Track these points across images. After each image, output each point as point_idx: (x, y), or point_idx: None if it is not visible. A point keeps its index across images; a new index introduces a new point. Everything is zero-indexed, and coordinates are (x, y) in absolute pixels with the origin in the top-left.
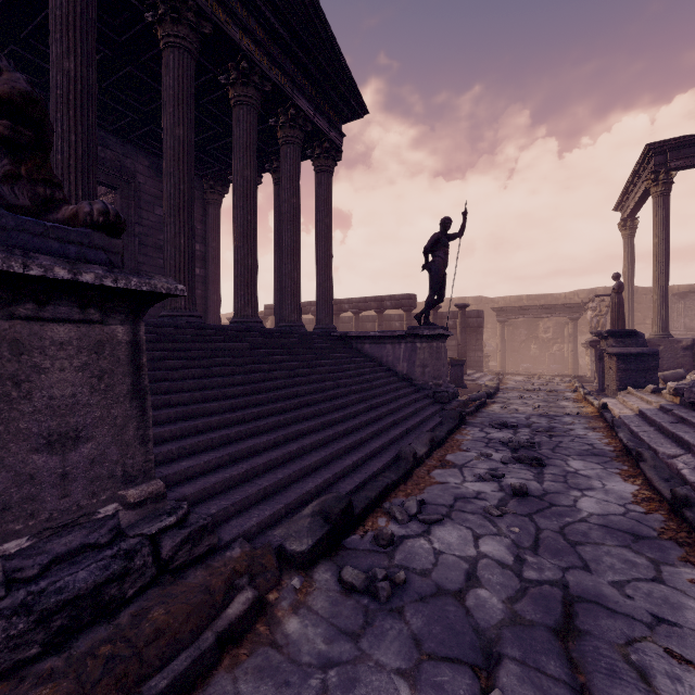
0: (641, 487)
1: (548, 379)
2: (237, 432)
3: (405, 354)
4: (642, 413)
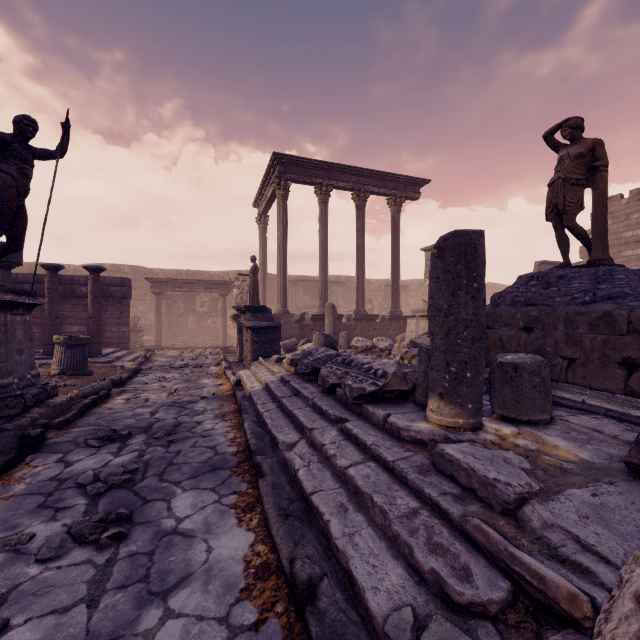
0: (257, 534)
1: (200, 352)
2: None
3: None
4: (268, 386)
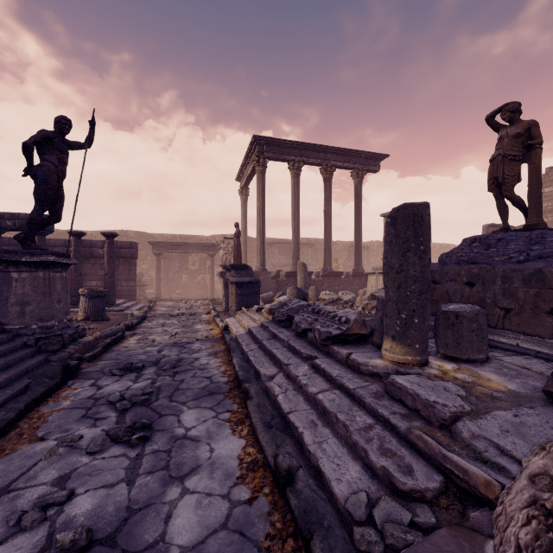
0: (247, 440)
1: (193, 303)
2: None
3: None
4: (250, 331)
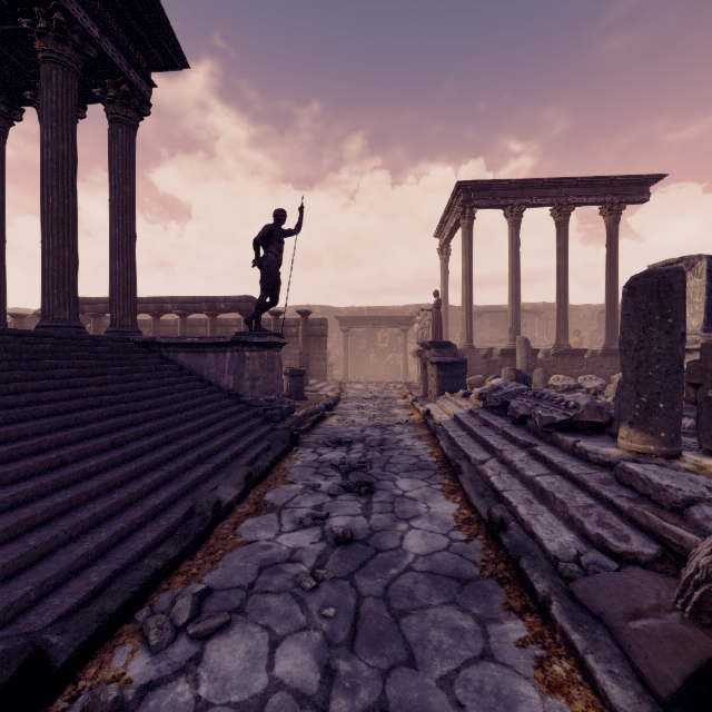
0: (461, 504)
1: (384, 386)
2: None
3: (231, 365)
4: (457, 417)
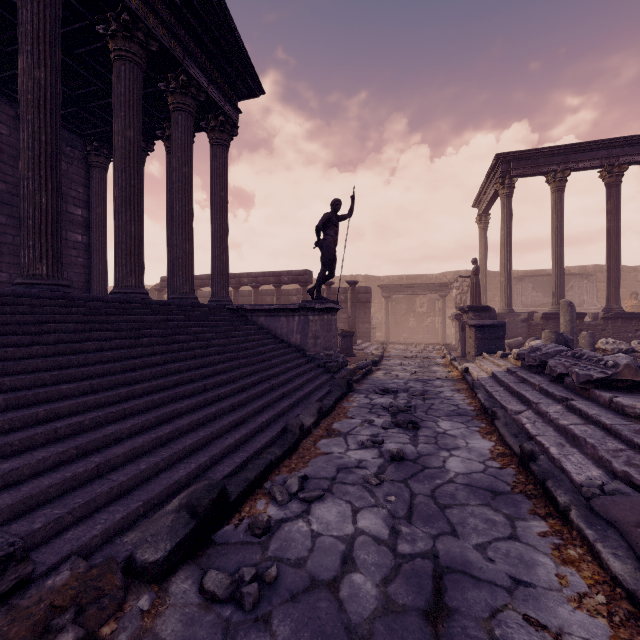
0: (496, 443)
1: (423, 347)
2: (93, 418)
3: (299, 326)
4: (494, 375)
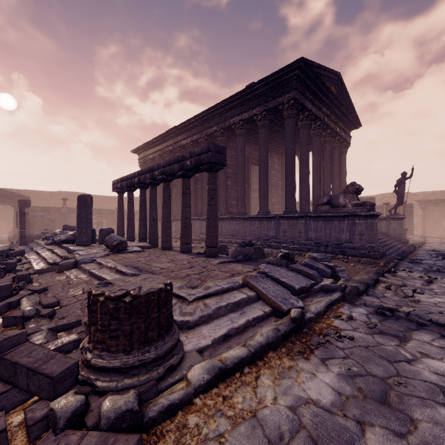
0: None
1: None
2: None
3: (385, 225)
4: None
